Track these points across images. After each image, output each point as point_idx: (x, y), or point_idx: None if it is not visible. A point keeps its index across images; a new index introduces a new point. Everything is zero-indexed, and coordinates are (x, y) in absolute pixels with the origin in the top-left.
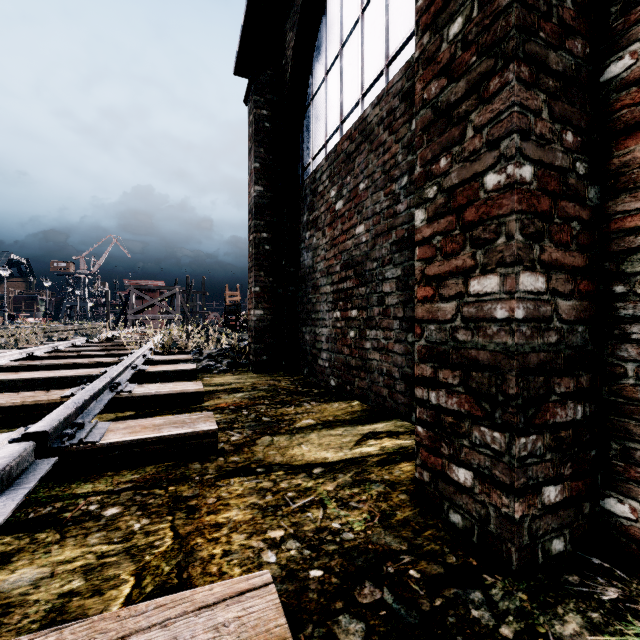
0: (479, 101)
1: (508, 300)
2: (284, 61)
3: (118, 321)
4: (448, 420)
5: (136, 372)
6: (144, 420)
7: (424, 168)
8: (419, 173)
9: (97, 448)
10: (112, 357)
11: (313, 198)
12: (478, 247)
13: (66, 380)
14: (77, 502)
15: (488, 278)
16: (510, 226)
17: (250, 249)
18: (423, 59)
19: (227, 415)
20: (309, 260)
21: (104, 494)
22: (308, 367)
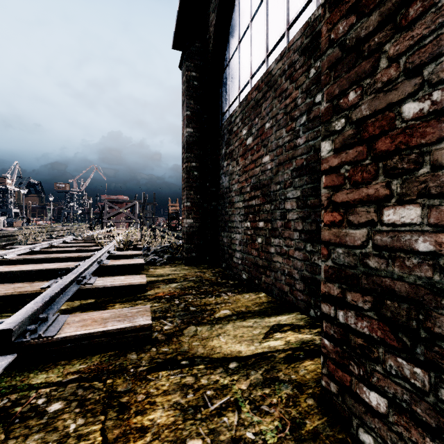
0: (395, 30)
1: (434, 233)
2: (208, 36)
3: (97, 223)
4: (358, 341)
5: (100, 265)
6: (95, 313)
7: (331, 103)
8: (326, 108)
9: (53, 341)
10: (88, 251)
11: (229, 136)
12: (394, 177)
13: (50, 271)
14: (29, 394)
15: (407, 208)
16: (436, 155)
17: (183, 174)
18: (330, 3)
19: (163, 304)
20: (226, 182)
21: (53, 386)
22: (225, 262)
